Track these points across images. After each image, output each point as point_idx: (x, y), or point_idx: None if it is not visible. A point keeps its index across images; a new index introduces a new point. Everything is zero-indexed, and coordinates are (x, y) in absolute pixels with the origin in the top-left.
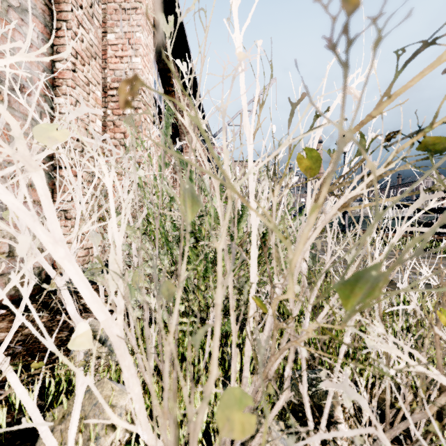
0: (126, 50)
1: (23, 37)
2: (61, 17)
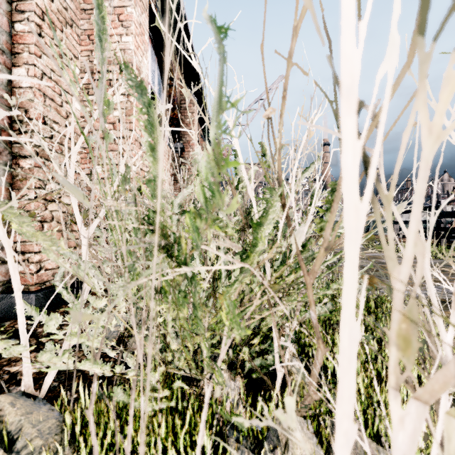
0: (115, 28)
1: None
2: None
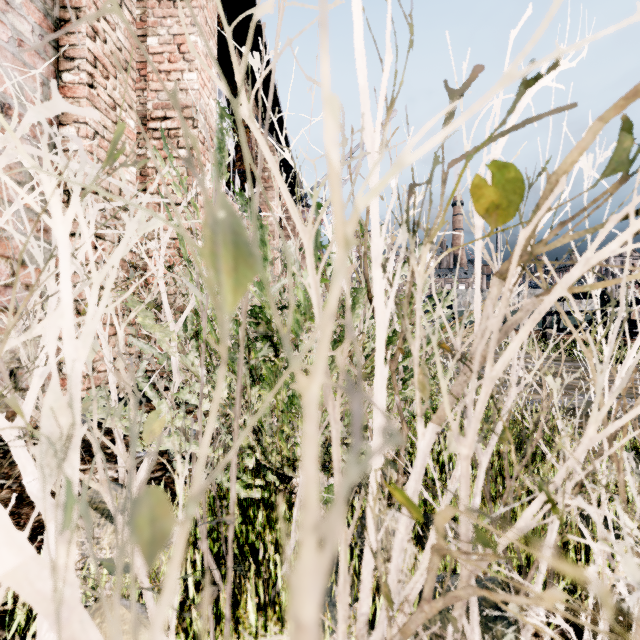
0: (175, 61)
1: (8, 31)
2: (71, 2)
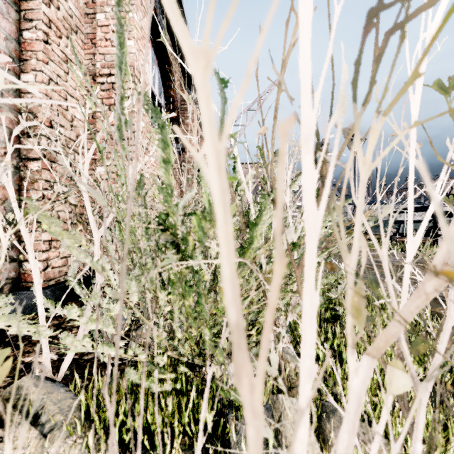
0: None
1: None
2: None
